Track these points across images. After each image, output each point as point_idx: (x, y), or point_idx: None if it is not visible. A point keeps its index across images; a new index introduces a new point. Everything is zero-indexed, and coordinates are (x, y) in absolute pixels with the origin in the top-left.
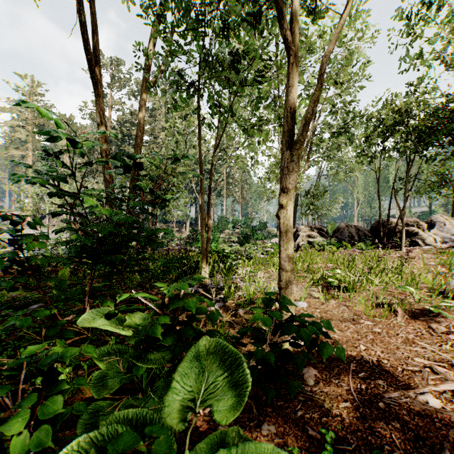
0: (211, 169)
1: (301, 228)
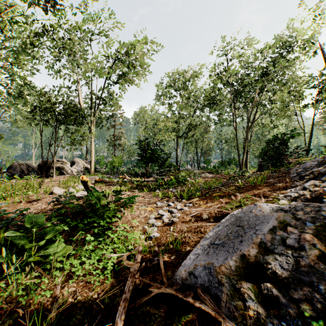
0: None
1: None
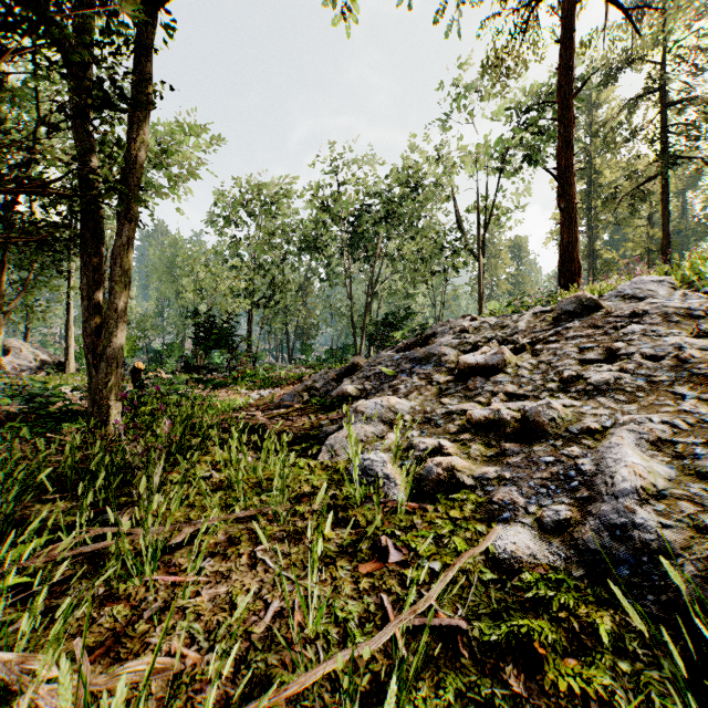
0: None
1: None
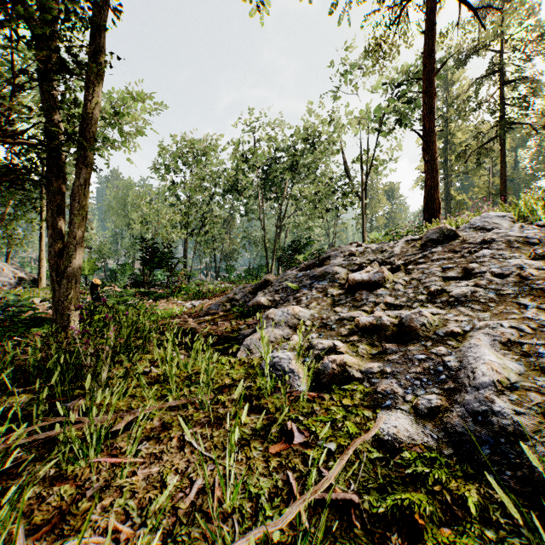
0: None
1: None
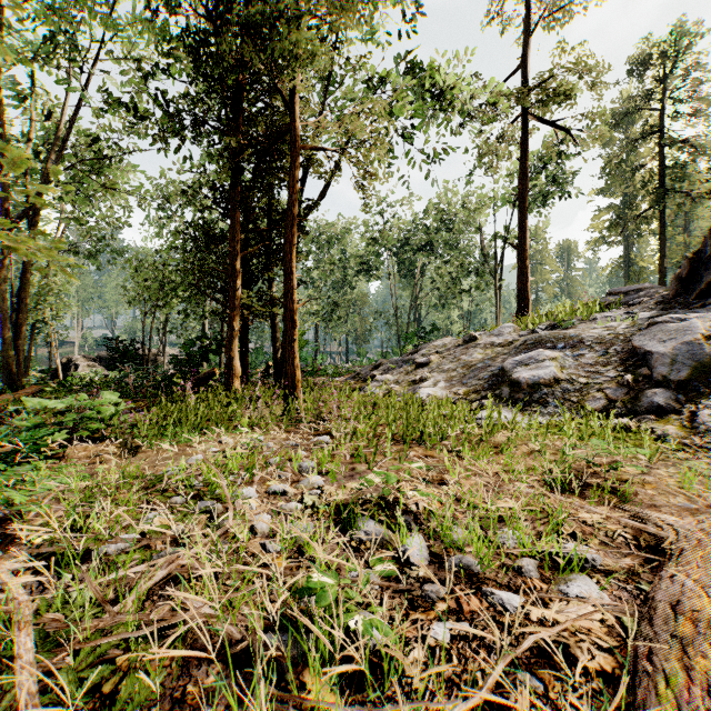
0: (144, 325)
1: (77, 358)
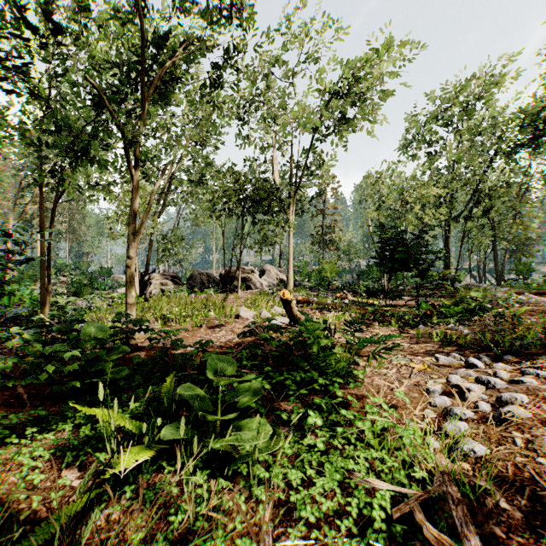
0: (52, 219)
1: (154, 276)
